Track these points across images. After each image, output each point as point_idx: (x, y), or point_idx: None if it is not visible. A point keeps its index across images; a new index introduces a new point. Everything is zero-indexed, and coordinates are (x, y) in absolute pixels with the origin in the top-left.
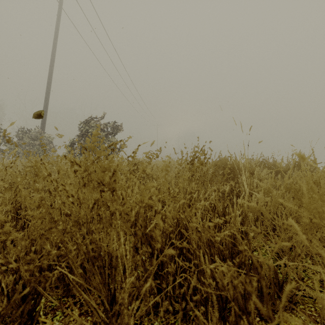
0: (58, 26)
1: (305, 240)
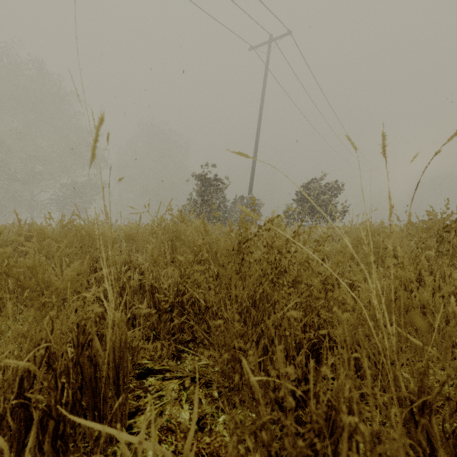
0: (264, 87)
1: None
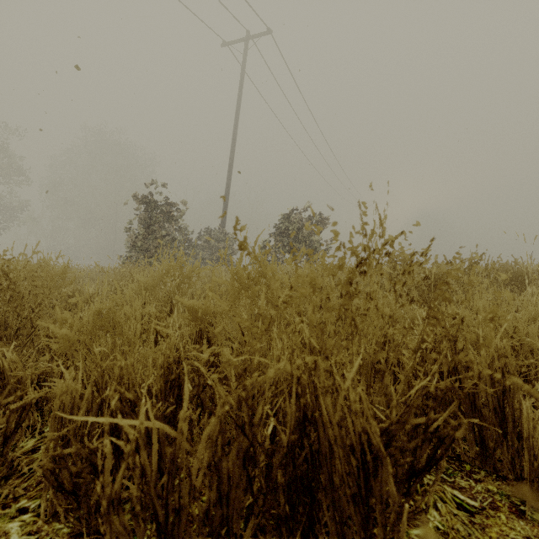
0: (240, 94)
1: (535, 290)
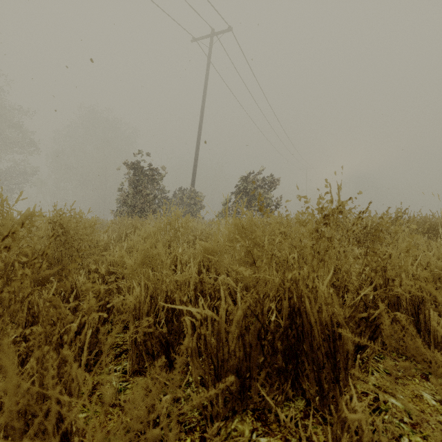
0: (207, 80)
1: None
